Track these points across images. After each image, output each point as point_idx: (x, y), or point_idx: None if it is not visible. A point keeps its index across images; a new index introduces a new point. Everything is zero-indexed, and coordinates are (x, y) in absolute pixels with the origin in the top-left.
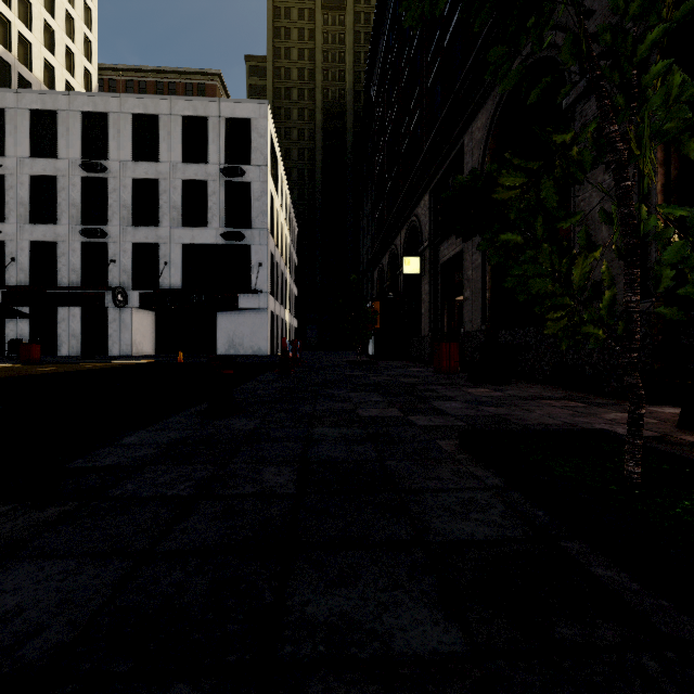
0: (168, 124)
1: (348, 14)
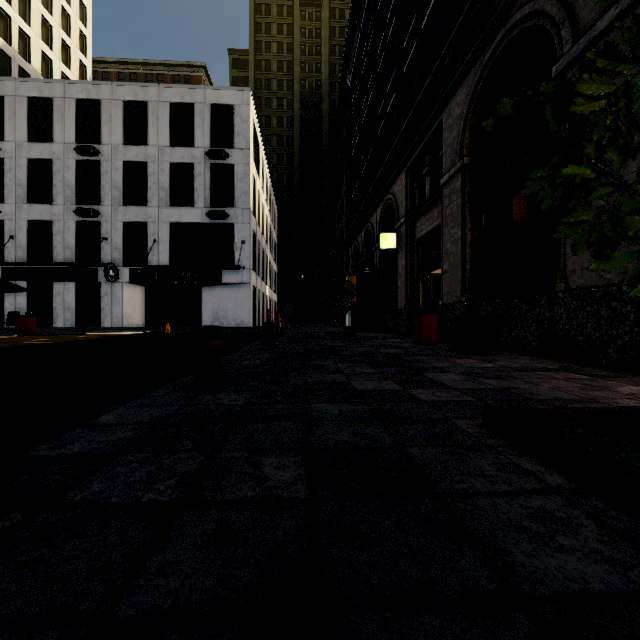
0: (157, 110)
1: (324, 10)
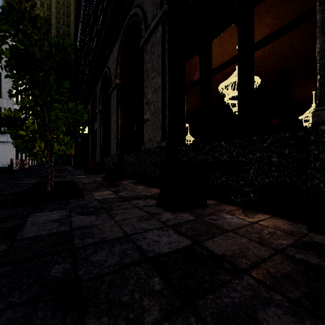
0: None
1: None
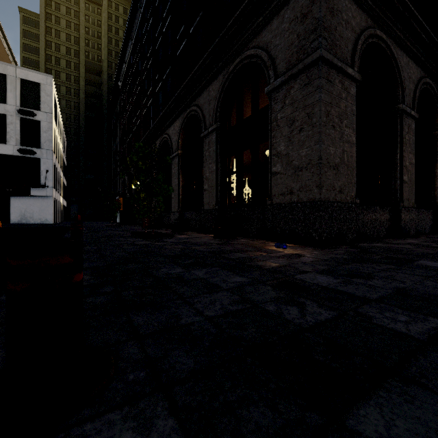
0: None
1: (104, 12)
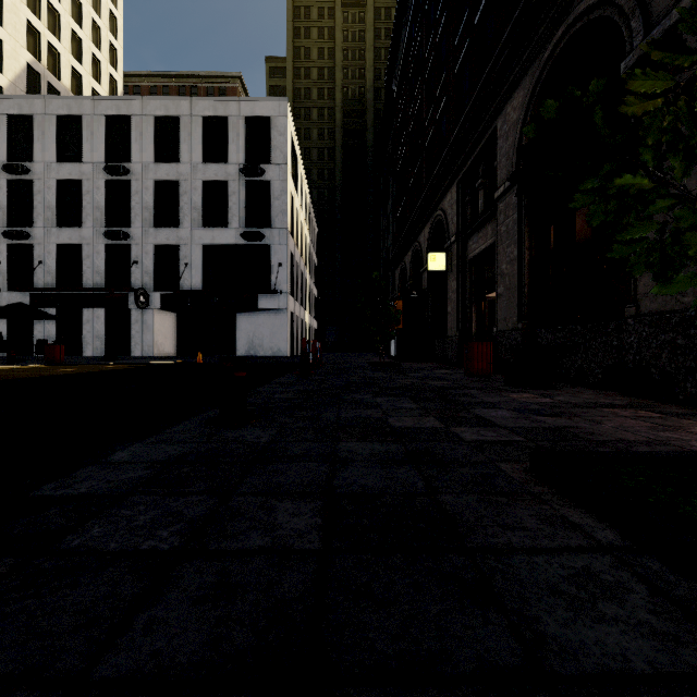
0: (189, 125)
1: (368, 10)
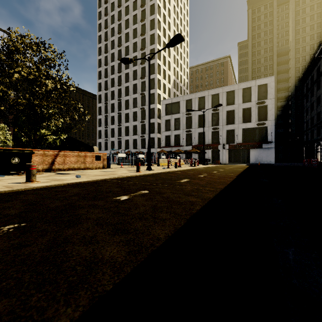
0: (237, 92)
1: (291, 5)
